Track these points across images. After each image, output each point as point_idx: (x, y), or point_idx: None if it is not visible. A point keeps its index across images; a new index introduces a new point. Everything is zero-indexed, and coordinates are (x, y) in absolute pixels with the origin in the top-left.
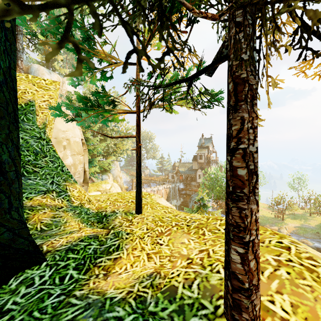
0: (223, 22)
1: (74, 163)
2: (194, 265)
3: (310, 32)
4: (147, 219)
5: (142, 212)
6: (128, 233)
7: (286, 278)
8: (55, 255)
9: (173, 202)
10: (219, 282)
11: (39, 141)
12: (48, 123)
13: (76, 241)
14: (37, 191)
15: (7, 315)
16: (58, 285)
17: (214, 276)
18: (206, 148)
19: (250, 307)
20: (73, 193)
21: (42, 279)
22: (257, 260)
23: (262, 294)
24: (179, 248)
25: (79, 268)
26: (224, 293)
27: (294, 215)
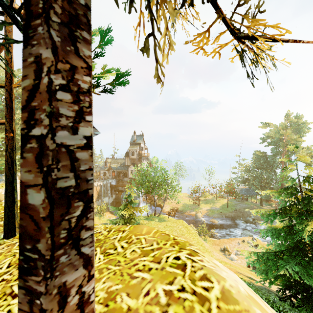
0: None
1: None
2: None
3: None
4: None
5: (16, 235)
6: None
7: None
8: None
9: (105, 200)
10: None
11: None
12: None
13: None
14: None
15: None
16: None
17: None
18: (138, 145)
19: None
20: None
21: None
22: None
23: None
24: None
25: None
26: None
27: (206, 201)
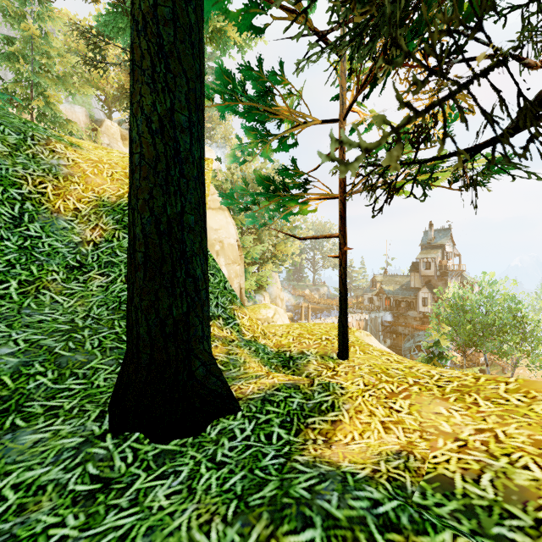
0: None
1: (229, 276)
2: (472, 451)
3: None
4: (361, 370)
5: (348, 358)
6: (342, 387)
7: None
8: (250, 404)
9: None
10: (534, 484)
11: None
12: None
13: (271, 389)
14: None
15: (225, 468)
16: (267, 444)
17: (520, 473)
18: (439, 249)
19: None
20: (243, 321)
21: (243, 432)
22: None
23: None
24: (434, 420)
25: (286, 427)
26: None
27: None
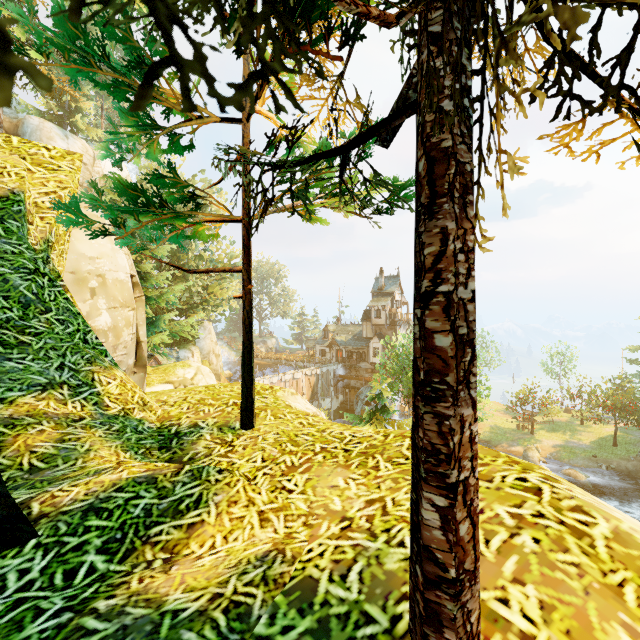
0: (410, 36)
1: (114, 325)
2: (354, 532)
3: (576, 63)
4: (265, 440)
5: (254, 426)
6: (221, 471)
7: (532, 551)
8: (59, 522)
9: (324, 404)
10: (403, 566)
11: (34, 279)
12: (57, 241)
13: (109, 490)
14: (26, 386)
15: None
16: (60, 589)
17: (394, 552)
18: (389, 296)
19: (459, 618)
20: (109, 388)
21: (24, 577)
22: (473, 519)
23: (486, 587)
24: (327, 497)
25: (110, 549)
26: (410, 589)
27: (553, 425)
